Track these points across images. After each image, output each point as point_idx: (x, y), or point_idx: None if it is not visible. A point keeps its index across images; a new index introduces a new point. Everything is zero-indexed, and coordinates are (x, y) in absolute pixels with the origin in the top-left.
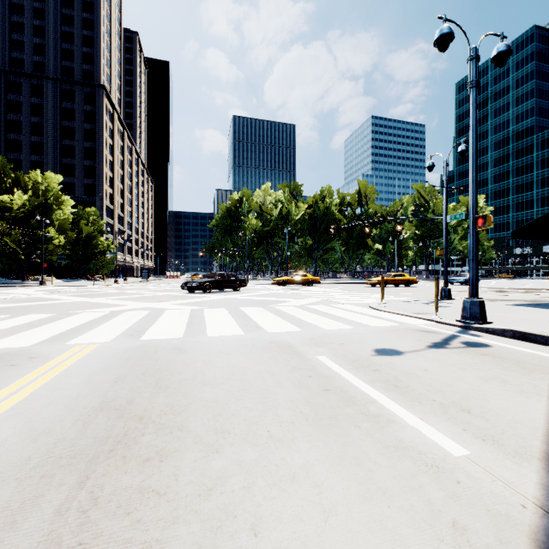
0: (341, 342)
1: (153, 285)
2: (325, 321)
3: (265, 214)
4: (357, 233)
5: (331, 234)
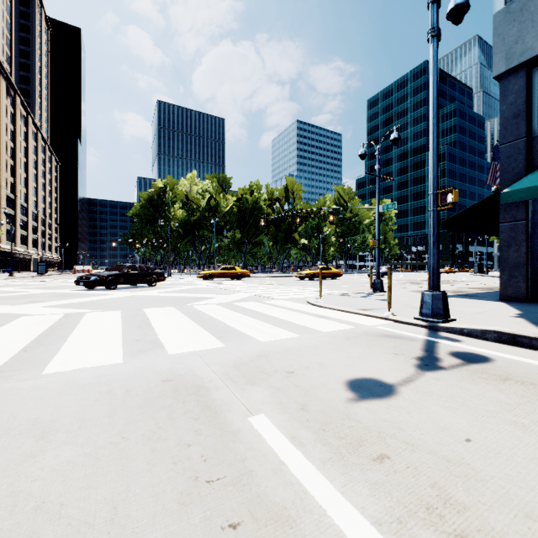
0: (289, 369)
1: (47, 280)
2: (259, 326)
3: (191, 204)
4: (285, 228)
5: (261, 224)
